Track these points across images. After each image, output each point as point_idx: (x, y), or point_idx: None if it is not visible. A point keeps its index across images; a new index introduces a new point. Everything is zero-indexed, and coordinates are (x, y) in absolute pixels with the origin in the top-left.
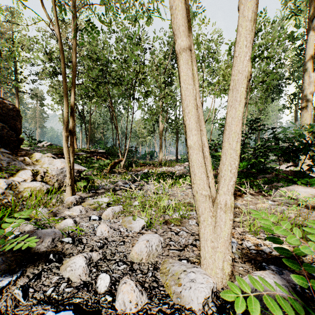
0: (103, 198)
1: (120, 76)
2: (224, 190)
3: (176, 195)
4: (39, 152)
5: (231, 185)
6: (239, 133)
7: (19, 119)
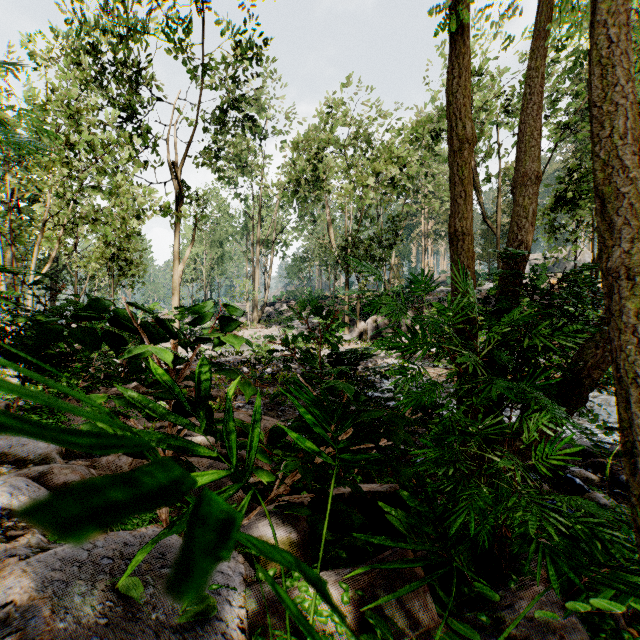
0: None
1: None
2: None
3: None
4: None
5: None
6: None
7: None
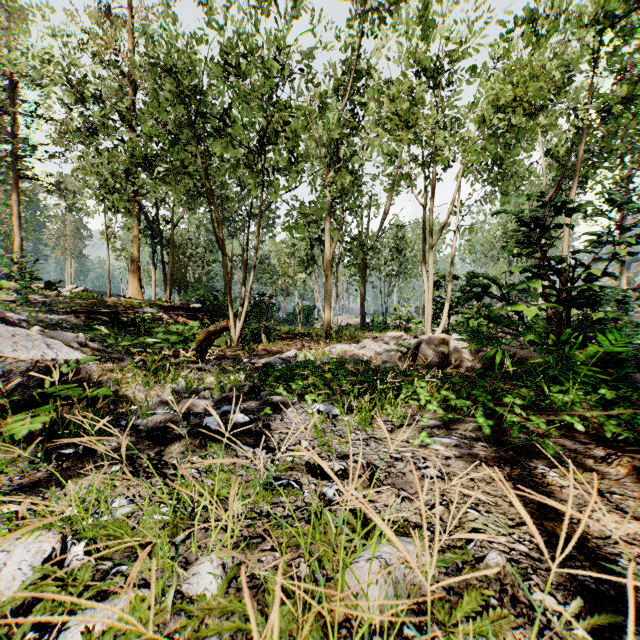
0: (25, 537)
1: (227, 113)
2: None
3: (404, 475)
4: (39, 307)
5: None
6: None
7: None
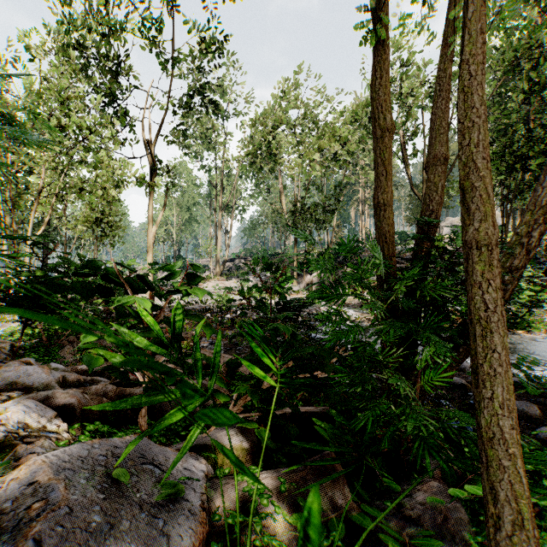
0: None
1: None
2: None
3: None
4: None
5: None
6: None
7: None
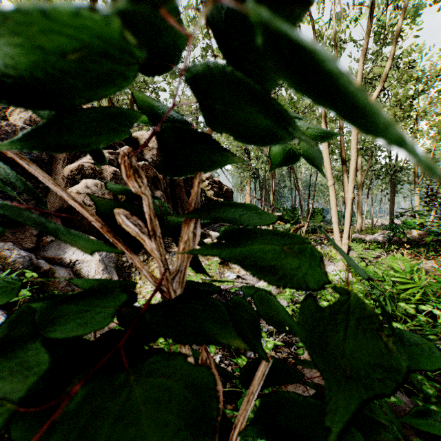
0: None
1: None
2: (344, 238)
3: (350, 254)
4: None
5: (346, 236)
6: (349, 218)
7: (232, 197)
